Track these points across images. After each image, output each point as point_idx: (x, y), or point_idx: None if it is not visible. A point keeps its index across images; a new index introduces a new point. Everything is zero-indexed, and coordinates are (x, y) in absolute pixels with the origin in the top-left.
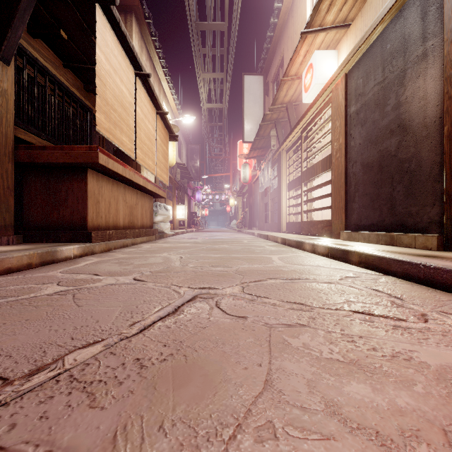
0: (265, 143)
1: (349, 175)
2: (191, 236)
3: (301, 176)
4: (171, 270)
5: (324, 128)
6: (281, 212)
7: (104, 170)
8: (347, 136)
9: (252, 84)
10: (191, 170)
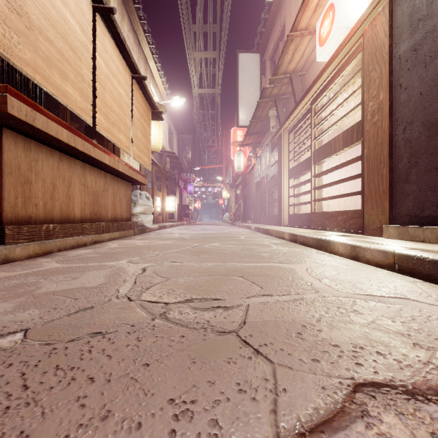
0: (262, 126)
1: (398, 144)
2: (178, 230)
3: (311, 158)
4: (86, 324)
5: (337, 99)
6: (282, 203)
7: (34, 133)
8: (392, 89)
9: (247, 62)
10: (182, 161)
